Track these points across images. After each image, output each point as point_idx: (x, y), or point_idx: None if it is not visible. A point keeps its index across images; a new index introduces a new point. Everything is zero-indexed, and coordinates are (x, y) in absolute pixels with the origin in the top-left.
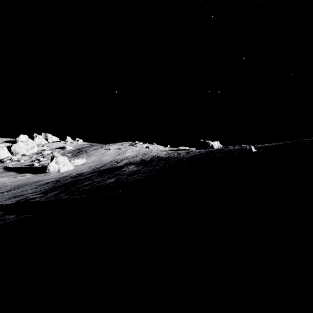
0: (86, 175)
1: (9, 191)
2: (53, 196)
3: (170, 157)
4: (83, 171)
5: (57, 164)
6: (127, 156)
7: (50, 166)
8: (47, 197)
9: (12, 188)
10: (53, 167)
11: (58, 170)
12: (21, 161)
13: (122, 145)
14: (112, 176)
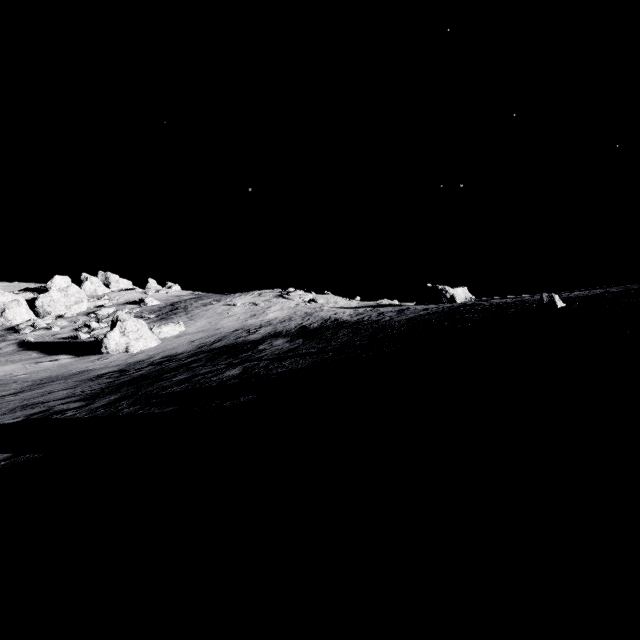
0: (182, 359)
1: (18, 394)
2: (103, 408)
3: (362, 320)
4: (177, 350)
5: (124, 335)
6: (271, 320)
7: (108, 339)
8: (91, 410)
9: (27, 387)
10: (116, 342)
11: (127, 349)
12: (54, 329)
13: (261, 296)
14: (237, 362)
